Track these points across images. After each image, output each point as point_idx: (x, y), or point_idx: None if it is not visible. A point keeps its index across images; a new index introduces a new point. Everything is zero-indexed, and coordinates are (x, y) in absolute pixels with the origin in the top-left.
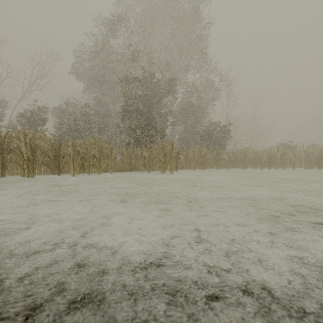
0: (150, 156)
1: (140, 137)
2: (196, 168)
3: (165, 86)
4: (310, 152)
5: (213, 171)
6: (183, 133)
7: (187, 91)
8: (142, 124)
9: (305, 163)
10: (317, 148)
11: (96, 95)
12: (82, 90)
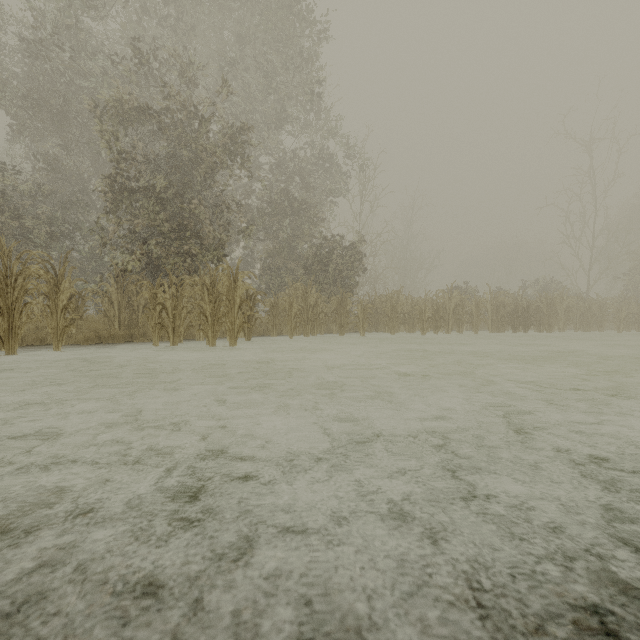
0: (176, 303)
1: (160, 258)
2: (295, 334)
3: (224, 142)
4: (500, 301)
5: (332, 339)
6: (271, 259)
7: (280, 168)
8: (163, 225)
9: (493, 322)
10: (510, 295)
11: (45, 148)
12: (6, 132)
